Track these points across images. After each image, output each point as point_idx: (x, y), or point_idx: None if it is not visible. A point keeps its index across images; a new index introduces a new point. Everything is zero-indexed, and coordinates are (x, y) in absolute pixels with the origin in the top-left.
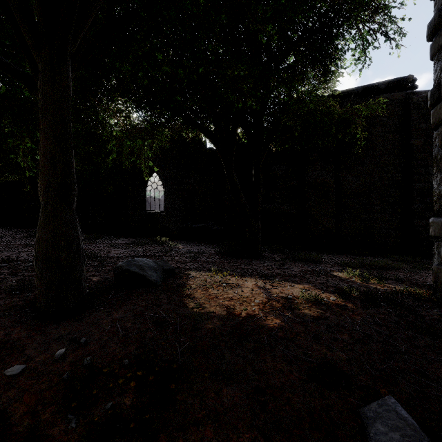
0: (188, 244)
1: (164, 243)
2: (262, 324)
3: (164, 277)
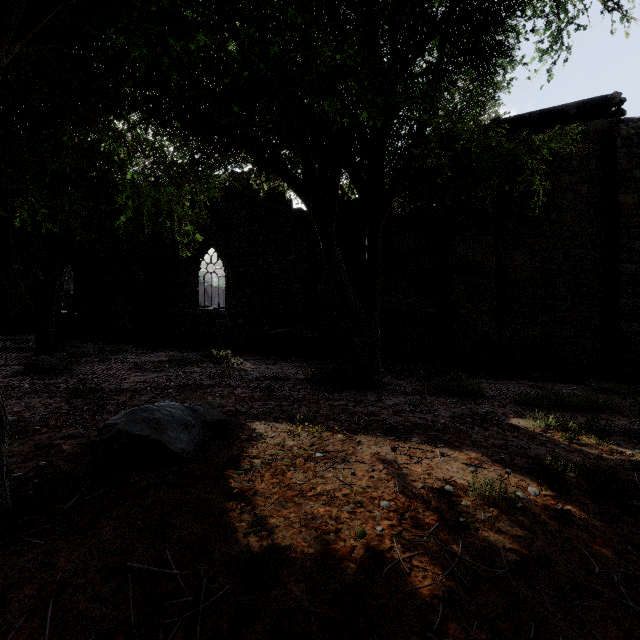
0: (262, 362)
1: (222, 360)
2: (404, 586)
3: (206, 437)
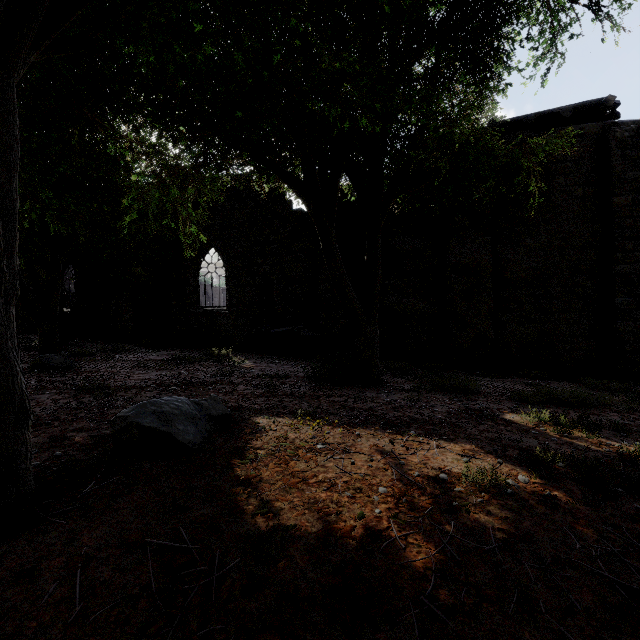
0: (262, 361)
1: (223, 359)
2: (400, 560)
3: (211, 431)
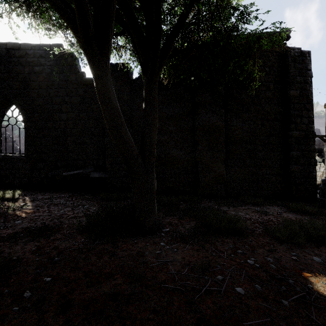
0: (48, 202)
1: None
2: None
3: None
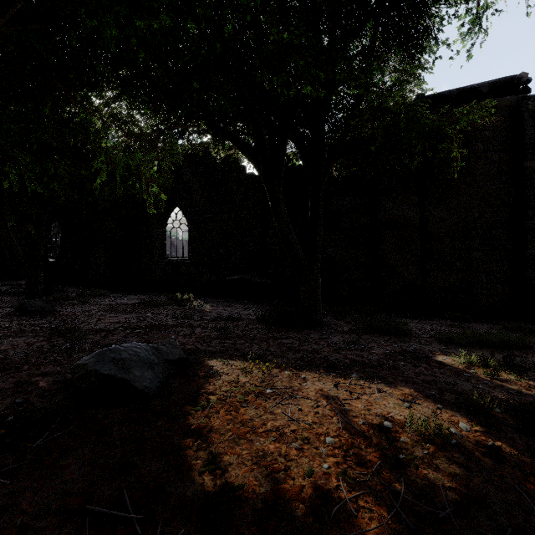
0: (219, 304)
1: (185, 303)
2: (352, 529)
3: (168, 374)
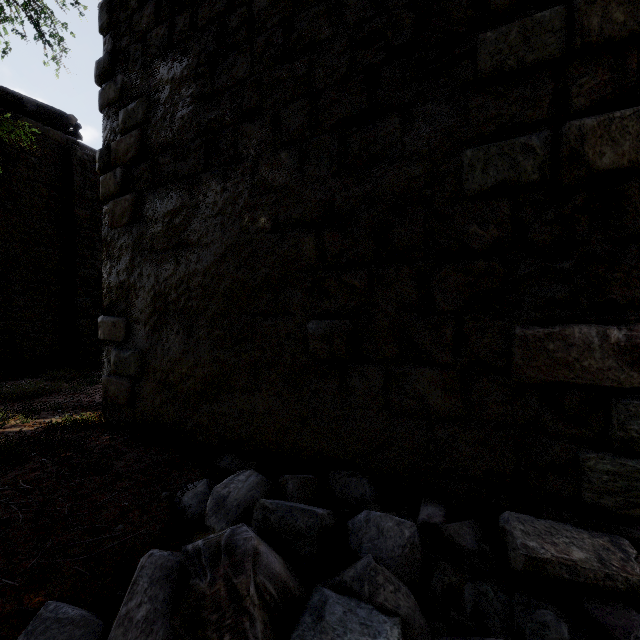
0: None
1: None
2: None
3: None
